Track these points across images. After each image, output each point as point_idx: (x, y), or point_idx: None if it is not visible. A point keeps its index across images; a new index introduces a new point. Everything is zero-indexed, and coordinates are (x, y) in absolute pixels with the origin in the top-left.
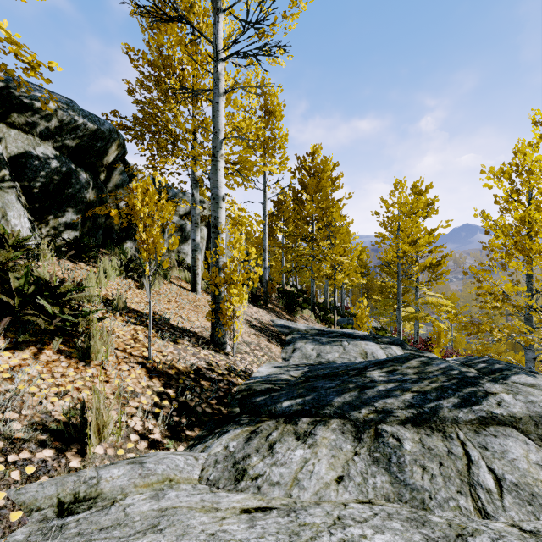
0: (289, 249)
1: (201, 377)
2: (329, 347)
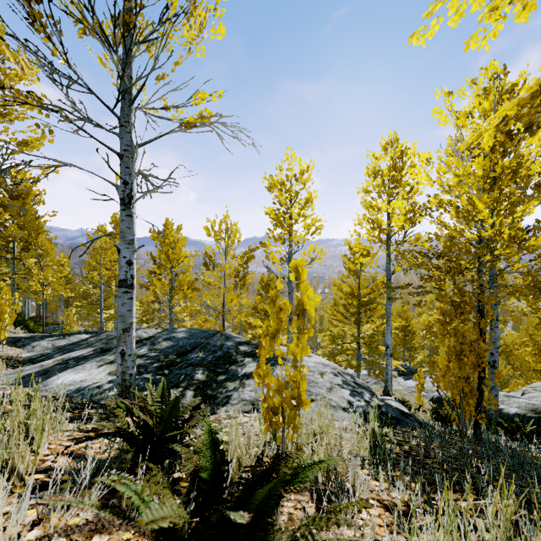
0: None
1: (2, 358)
2: (59, 341)
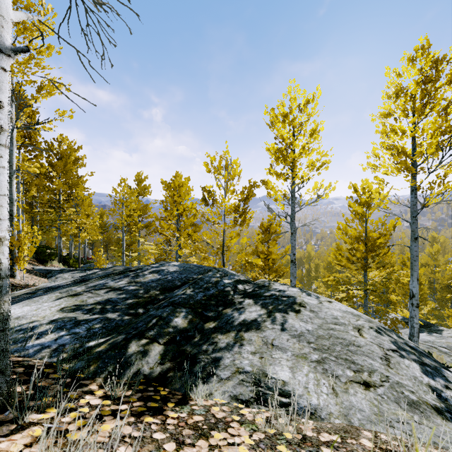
0: (36, 213)
1: (16, 286)
2: (79, 274)
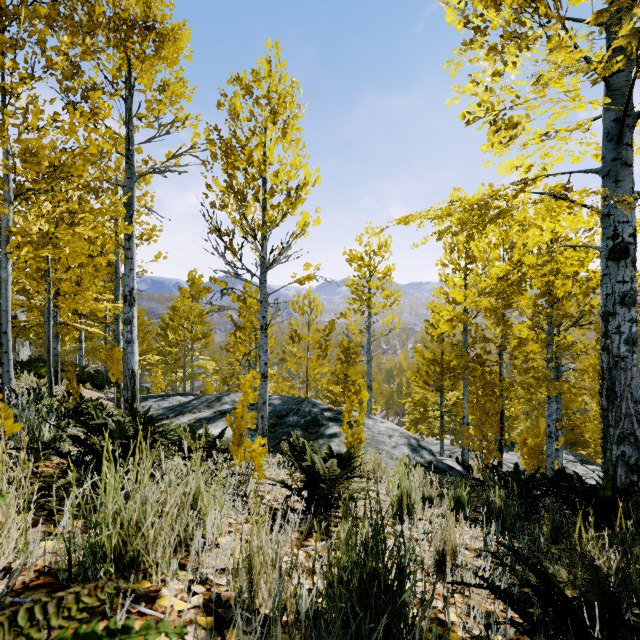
0: None
1: None
2: (162, 402)
